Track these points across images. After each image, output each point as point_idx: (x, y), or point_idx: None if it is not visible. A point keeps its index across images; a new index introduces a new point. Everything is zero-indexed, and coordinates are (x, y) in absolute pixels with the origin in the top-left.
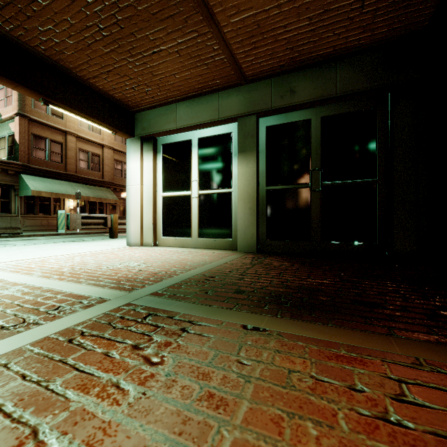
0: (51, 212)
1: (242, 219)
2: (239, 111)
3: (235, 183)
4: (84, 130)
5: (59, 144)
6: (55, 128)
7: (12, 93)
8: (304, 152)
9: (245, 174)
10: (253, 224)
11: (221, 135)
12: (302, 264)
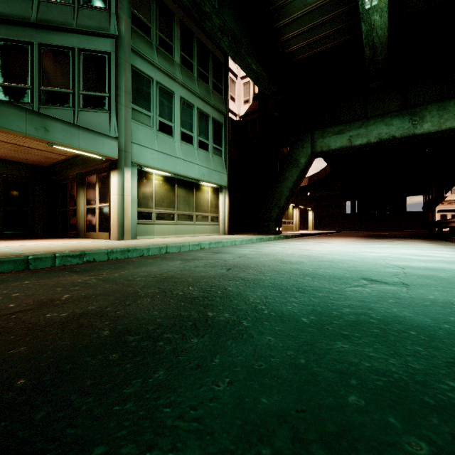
0: None
1: None
2: None
3: None
4: None
5: None
6: None
7: None
8: None
9: None
10: None
11: None
12: (3, 238)
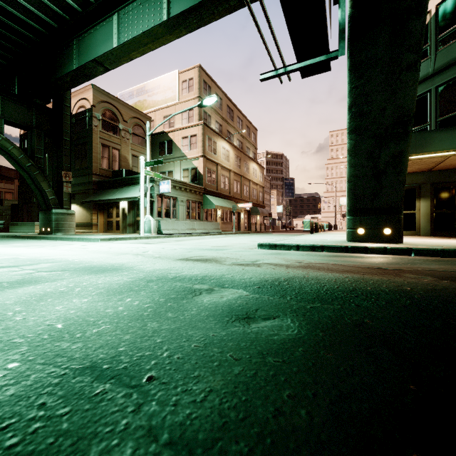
0: (212, 219)
1: (423, 223)
2: (423, 181)
3: (417, 209)
4: (223, 161)
5: (215, 173)
6: (214, 162)
7: (197, 142)
8: (452, 198)
9: (425, 206)
10: (429, 225)
11: (410, 189)
12: None
